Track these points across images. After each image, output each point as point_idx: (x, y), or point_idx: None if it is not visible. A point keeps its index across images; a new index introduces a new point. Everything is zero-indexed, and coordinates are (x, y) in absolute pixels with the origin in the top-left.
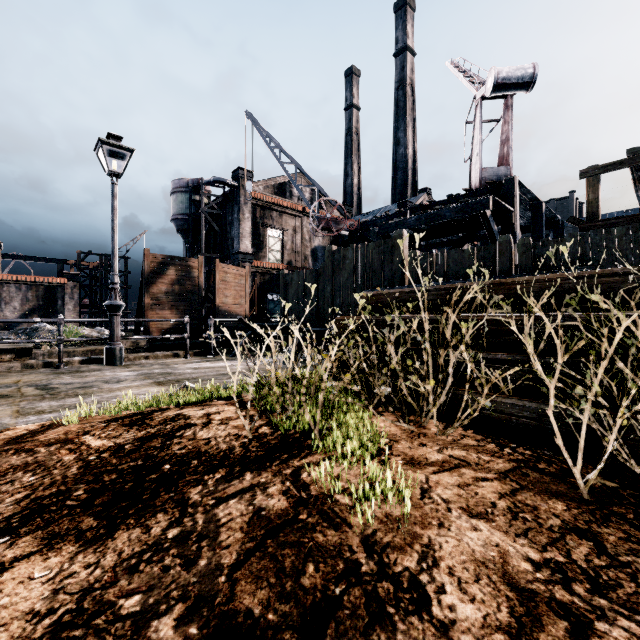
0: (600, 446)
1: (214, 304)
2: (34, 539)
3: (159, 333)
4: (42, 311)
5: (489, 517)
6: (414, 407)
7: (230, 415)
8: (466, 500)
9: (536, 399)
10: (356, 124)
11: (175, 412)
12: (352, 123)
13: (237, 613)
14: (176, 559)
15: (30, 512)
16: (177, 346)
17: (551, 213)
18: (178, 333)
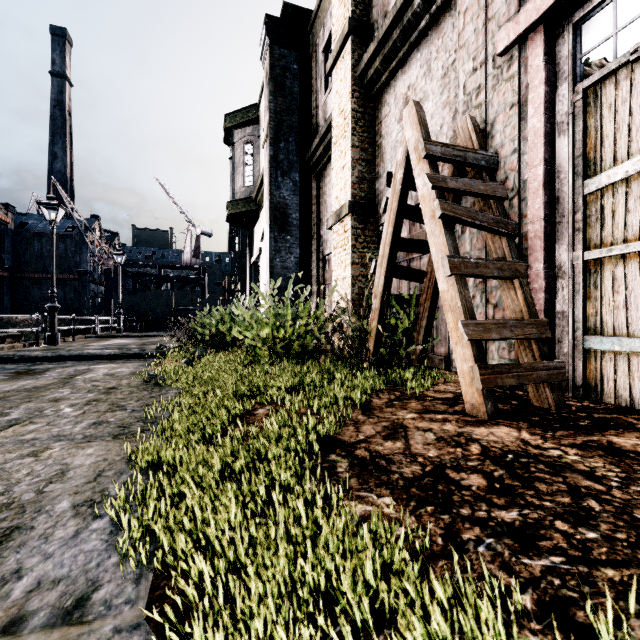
0: None
1: None
2: None
3: None
4: None
5: None
6: None
7: None
8: None
9: None
10: None
11: None
12: None
13: None
14: None
15: None
16: None
17: None
18: None
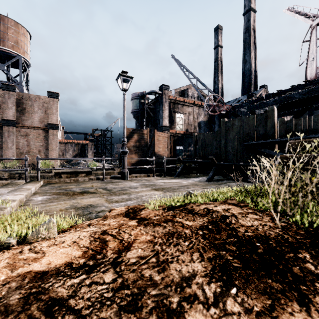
0: None
1: (154, 151)
2: (255, 292)
3: (130, 165)
4: (80, 155)
5: None
6: None
7: (240, 211)
8: None
9: None
10: (220, 55)
11: (200, 207)
12: (218, 55)
13: None
14: None
15: (220, 269)
16: (138, 171)
17: None
18: (138, 165)
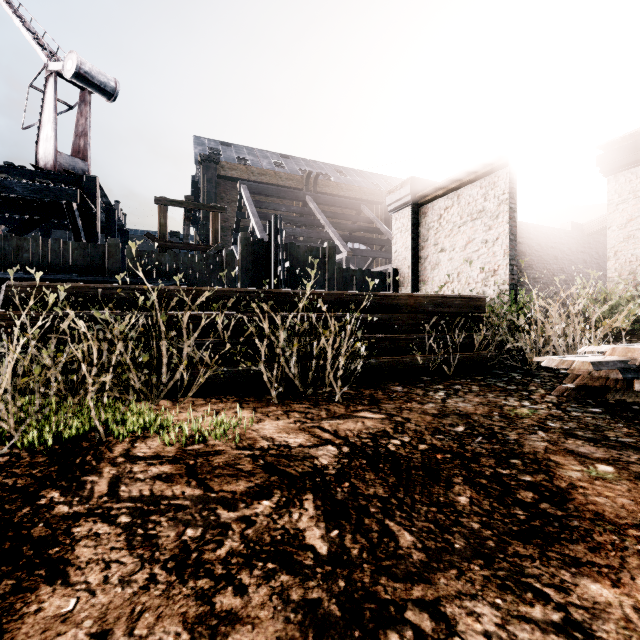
0: (261, 383)
1: None
2: None
3: None
4: None
5: (262, 420)
6: (145, 392)
7: None
8: (246, 420)
9: (229, 365)
10: None
11: None
12: None
13: (246, 491)
14: (167, 515)
15: None
16: None
17: (120, 221)
18: None
